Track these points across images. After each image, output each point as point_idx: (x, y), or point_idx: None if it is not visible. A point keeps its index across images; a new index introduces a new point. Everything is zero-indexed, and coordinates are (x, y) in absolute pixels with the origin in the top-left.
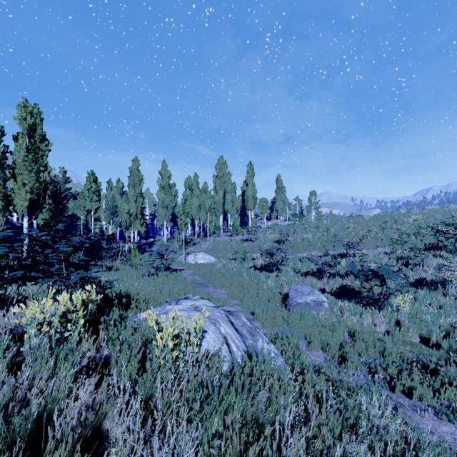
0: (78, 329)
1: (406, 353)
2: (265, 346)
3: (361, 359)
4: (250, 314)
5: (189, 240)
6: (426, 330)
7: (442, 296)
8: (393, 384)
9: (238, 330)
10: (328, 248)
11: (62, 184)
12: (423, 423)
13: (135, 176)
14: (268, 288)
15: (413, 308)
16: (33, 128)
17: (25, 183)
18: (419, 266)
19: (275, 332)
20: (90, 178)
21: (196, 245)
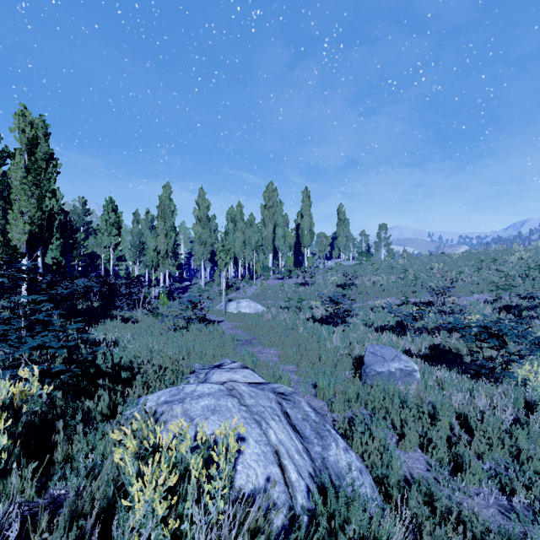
0: None
1: None
2: (341, 457)
3: (484, 467)
4: (311, 387)
5: (231, 284)
6: None
7: None
8: None
9: (298, 428)
10: (407, 295)
11: (81, 217)
12: None
13: (166, 205)
14: (332, 348)
15: None
16: (34, 143)
17: (23, 211)
18: (538, 320)
19: (348, 417)
20: (108, 206)
21: (240, 290)
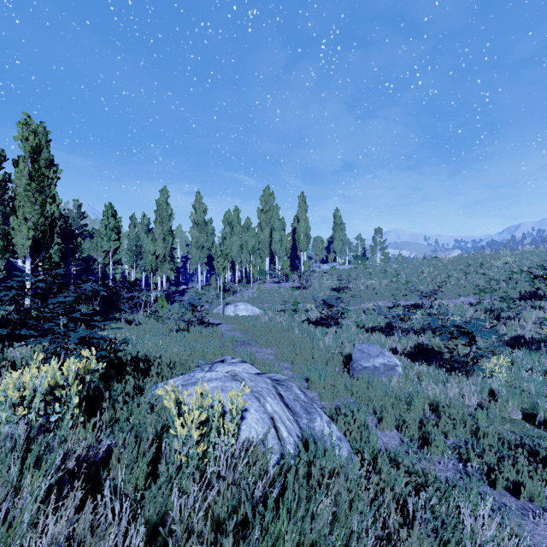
0: (71, 410)
1: (506, 434)
2: (324, 428)
3: (448, 442)
4: (304, 381)
5: (229, 288)
6: (530, 404)
7: (546, 359)
8: (493, 477)
9: (290, 406)
10: (399, 298)
11: (76, 220)
12: (538, 535)
13: (163, 209)
14: (325, 348)
15: (511, 374)
16: (38, 151)
17: (27, 217)
18: (514, 320)
19: (335, 405)
20: (108, 212)
21: (237, 294)
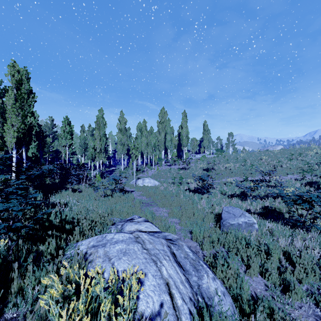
0: None
1: None
2: (210, 284)
3: (303, 288)
4: (188, 233)
5: (139, 169)
6: None
7: None
8: None
9: (181, 264)
10: (247, 175)
11: (50, 129)
12: None
13: (100, 121)
14: (201, 208)
15: None
16: (20, 83)
17: (13, 124)
18: None
19: (212, 253)
20: (65, 122)
21: (144, 172)
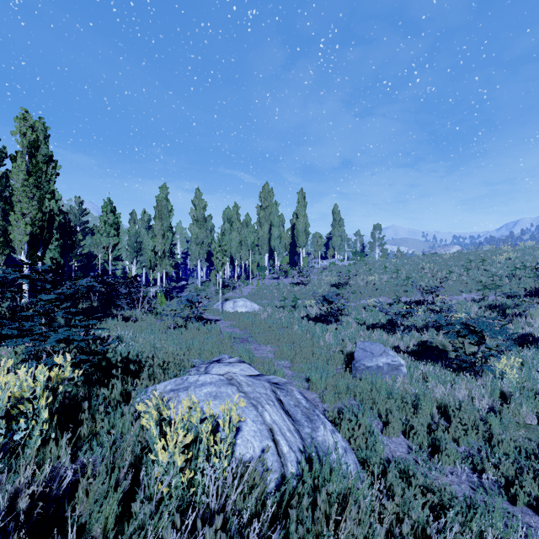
0: (40, 426)
1: (522, 442)
2: (328, 437)
3: (460, 449)
4: (304, 381)
5: (228, 284)
6: None
7: None
8: (513, 492)
9: (290, 413)
10: (399, 294)
11: (78, 217)
12: None
13: (163, 206)
14: (325, 345)
15: (521, 375)
16: (35, 146)
17: (25, 213)
18: (520, 318)
19: (338, 407)
20: (107, 207)
21: (236, 290)
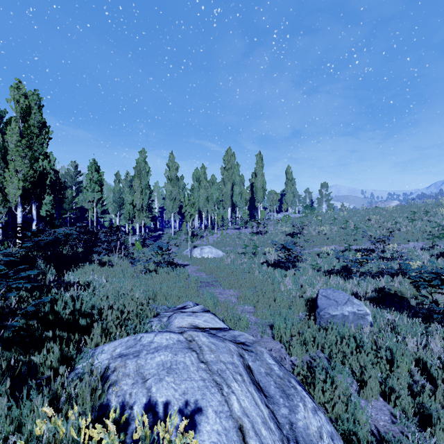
0: None
1: None
2: (310, 421)
3: None
4: (268, 328)
5: (196, 233)
6: None
7: None
8: None
9: (261, 386)
10: (349, 242)
11: (73, 178)
12: None
13: (142, 167)
14: (286, 291)
15: None
16: (27, 112)
17: (18, 170)
18: None
19: (306, 361)
20: (92, 167)
21: (203, 238)
